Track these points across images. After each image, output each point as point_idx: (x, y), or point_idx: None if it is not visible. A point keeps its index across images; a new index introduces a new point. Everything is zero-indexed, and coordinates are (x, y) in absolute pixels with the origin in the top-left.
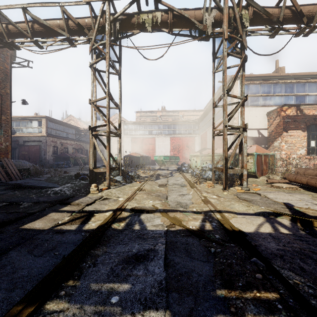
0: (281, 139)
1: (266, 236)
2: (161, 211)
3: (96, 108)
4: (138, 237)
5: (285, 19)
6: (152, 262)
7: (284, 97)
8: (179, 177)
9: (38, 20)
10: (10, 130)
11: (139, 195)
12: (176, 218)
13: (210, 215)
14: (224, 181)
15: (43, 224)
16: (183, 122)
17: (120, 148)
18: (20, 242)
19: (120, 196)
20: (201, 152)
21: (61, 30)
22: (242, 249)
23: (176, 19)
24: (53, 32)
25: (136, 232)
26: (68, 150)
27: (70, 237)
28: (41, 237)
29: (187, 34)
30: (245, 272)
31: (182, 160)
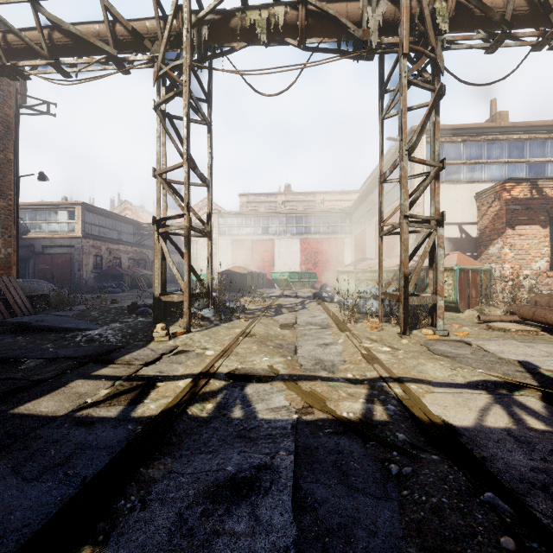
0: (503, 242)
1: (502, 435)
2: (285, 378)
3: (167, 184)
4: (240, 437)
5: (516, 17)
6: (267, 498)
7: (506, 166)
8: (317, 311)
9: (61, 23)
10: (14, 226)
11: (244, 346)
12: (314, 393)
13: (382, 388)
14: (402, 319)
15: (56, 405)
16: (323, 212)
17: (209, 258)
18: (2, 446)
19: (208, 346)
20: (356, 265)
21: (101, 42)
22: (457, 470)
23: (313, 20)
24: (88, 46)
25: (236, 423)
26: (120, 263)
27: (103, 435)
28: (45, 434)
29: (333, 49)
30: (475, 530)
31: (322, 280)
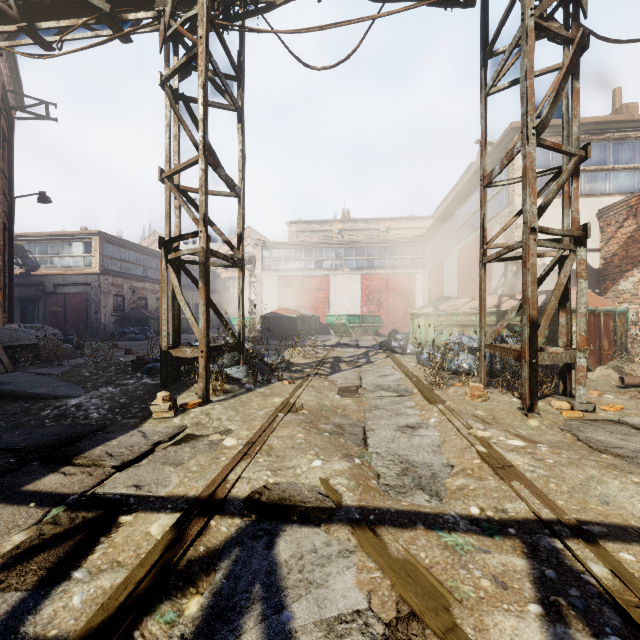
0: None
1: None
2: (353, 517)
3: (181, 193)
4: None
5: None
6: None
7: None
8: (387, 366)
9: None
10: None
11: (284, 433)
12: (417, 569)
13: (558, 558)
14: (528, 387)
15: None
16: (389, 241)
17: (240, 295)
18: None
19: (231, 428)
20: (436, 306)
21: None
22: None
23: None
24: (73, 2)
25: None
26: (146, 304)
27: None
28: None
29: None
30: None
31: (387, 325)
